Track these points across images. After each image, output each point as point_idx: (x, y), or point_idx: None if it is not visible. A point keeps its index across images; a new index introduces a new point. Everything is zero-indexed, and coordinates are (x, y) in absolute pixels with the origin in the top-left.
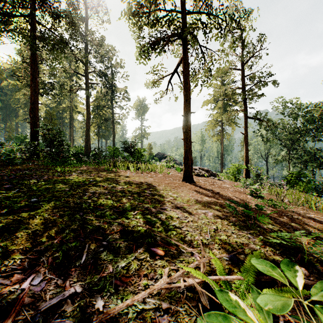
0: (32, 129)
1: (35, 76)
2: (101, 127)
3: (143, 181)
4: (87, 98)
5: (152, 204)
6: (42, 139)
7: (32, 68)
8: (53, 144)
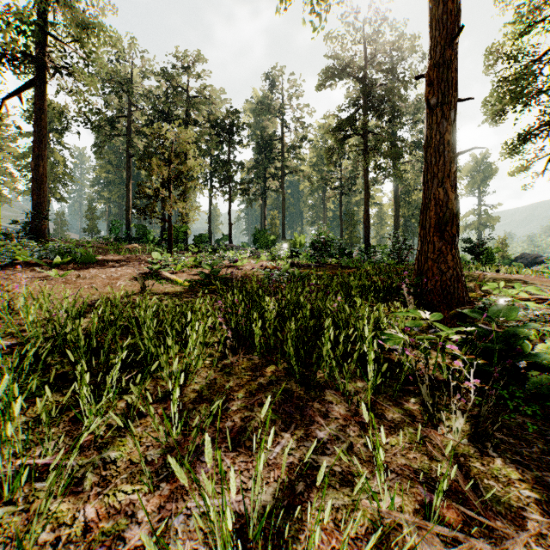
0: (366, 236)
1: (368, 185)
2: (410, 220)
3: (511, 278)
4: (394, 186)
5: (527, 284)
6: (391, 245)
7: (365, 179)
8: (402, 249)
